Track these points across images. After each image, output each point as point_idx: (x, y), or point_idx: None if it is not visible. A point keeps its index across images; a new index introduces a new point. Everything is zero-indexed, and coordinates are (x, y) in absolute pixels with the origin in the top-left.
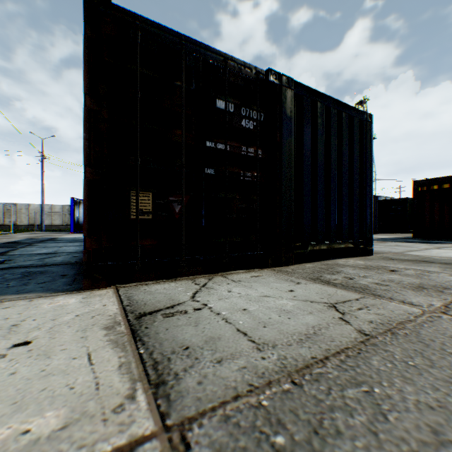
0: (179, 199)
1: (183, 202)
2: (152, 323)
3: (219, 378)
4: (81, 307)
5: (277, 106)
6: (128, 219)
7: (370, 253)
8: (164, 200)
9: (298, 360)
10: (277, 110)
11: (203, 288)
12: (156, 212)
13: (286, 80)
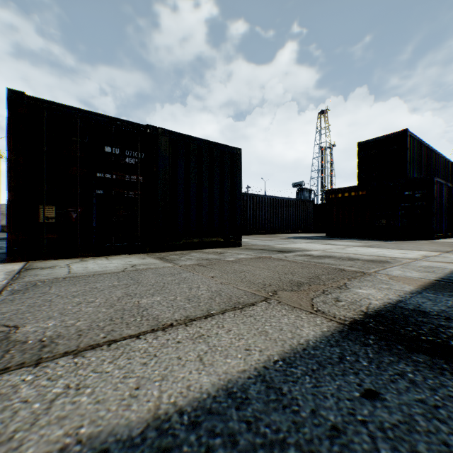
0: (75, 210)
1: (78, 211)
2: (32, 271)
3: (39, 278)
4: (0, 268)
5: (154, 148)
6: (39, 222)
7: (240, 245)
8: (64, 211)
9: (77, 275)
10: (155, 151)
11: (81, 261)
12: (58, 218)
13: (162, 131)
